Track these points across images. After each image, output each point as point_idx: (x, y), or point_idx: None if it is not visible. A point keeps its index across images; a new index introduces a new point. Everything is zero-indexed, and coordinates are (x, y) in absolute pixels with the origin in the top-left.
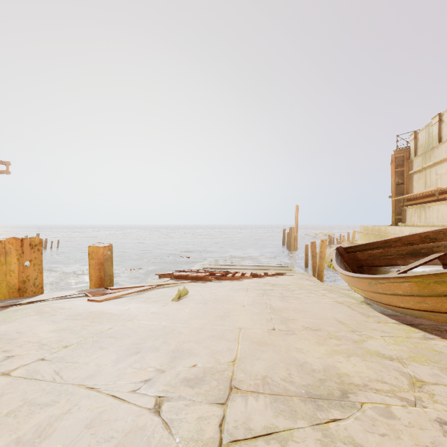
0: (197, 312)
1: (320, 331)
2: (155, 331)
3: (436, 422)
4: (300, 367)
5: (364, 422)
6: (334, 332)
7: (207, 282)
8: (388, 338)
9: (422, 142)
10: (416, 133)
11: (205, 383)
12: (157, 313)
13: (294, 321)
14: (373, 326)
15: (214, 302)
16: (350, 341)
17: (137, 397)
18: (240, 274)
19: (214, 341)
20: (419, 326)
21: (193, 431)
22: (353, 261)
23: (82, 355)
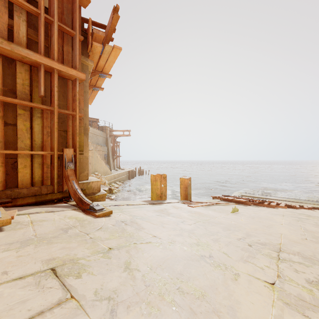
0: (249, 221)
1: None
2: (231, 225)
3: None
4: None
5: None
6: None
7: (247, 206)
8: None
9: None
10: None
11: (267, 245)
12: (226, 217)
13: None
14: None
15: (258, 218)
16: None
17: (240, 241)
18: (275, 203)
19: (266, 235)
20: None
21: (267, 254)
22: None
23: (208, 226)
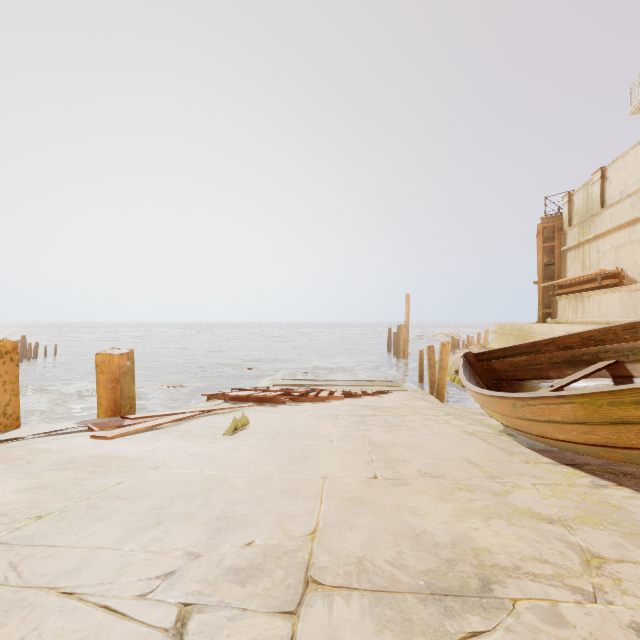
0: (260, 452)
1: (443, 478)
2: (192, 485)
3: (631, 629)
4: (416, 540)
5: (521, 635)
6: (465, 480)
7: (279, 405)
8: (543, 487)
9: (578, 206)
10: (571, 195)
11: (265, 574)
12: (198, 455)
13: (405, 464)
14: (519, 469)
15: (286, 436)
16: (489, 493)
17: (148, 608)
18: (327, 392)
19: (284, 499)
20: (584, 467)
21: None
22: (487, 373)
23: (65, 531)
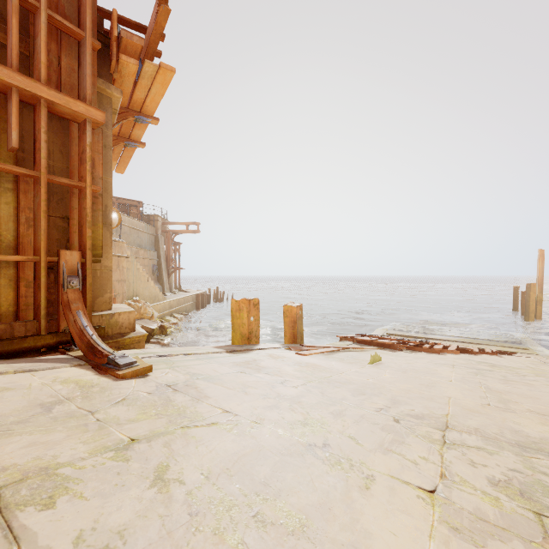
0: (398, 378)
1: None
2: (368, 384)
3: None
4: (514, 432)
5: None
6: None
7: (397, 351)
8: None
9: None
10: None
11: (425, 419)
12: (360, 372)
13: (516, 404)
14: None
15: (413, 372)
16: None
17: (381, 414)
18: (441, 346)
19: (424, 400)
20: None
21: (425, 434)
22: None
23: (327, 388)
